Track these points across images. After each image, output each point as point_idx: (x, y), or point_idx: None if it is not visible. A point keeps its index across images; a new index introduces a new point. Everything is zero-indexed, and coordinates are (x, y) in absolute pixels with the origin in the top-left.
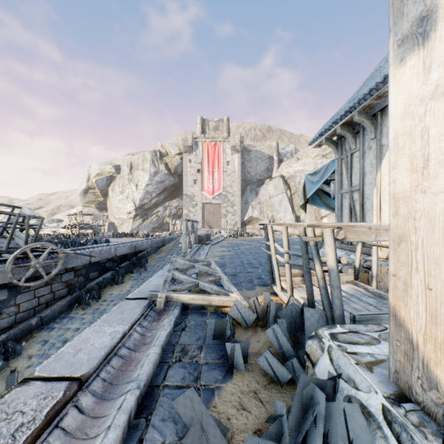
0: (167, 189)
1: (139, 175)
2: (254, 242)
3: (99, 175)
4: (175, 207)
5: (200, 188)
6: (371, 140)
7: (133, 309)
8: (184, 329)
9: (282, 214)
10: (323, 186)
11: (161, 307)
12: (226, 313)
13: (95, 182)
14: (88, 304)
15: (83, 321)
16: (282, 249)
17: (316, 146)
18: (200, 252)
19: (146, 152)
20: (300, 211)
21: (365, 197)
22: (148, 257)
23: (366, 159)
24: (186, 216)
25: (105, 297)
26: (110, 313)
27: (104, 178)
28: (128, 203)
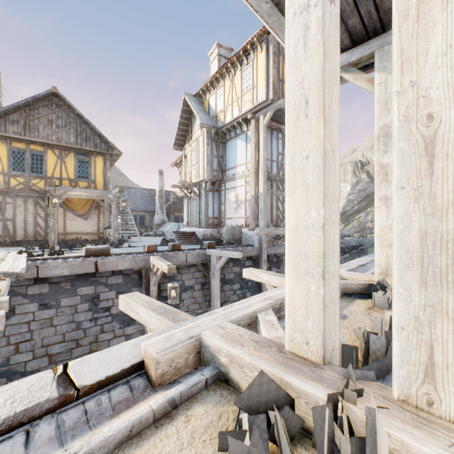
0: (368, 195)
1: (340, 186)
2: None
3: None
4: None
5: None
6: None
7: None
8: None
9: None
10: None
11: None
12: None
13: None
14: None
15: None
16: None
17: None
18: None
19: (346, 165)
20: None
21: None
22: (367, 249)
23: None
24: None
25: None
26: None
27: None
28: None
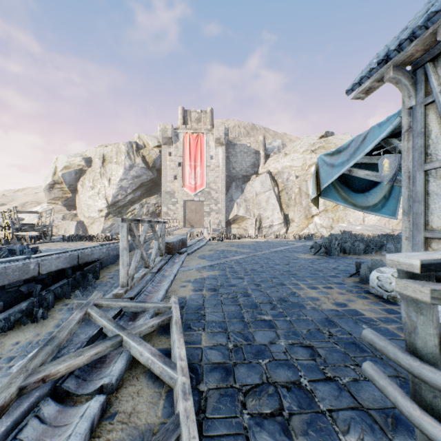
0: (144, 184)
1: (112, 169)
2: (245, 248)
3: (67, 168)
4: (154, 204)
5: (181, 184)
6: None
7: None
8: None
9: (269, 212)
10: (352, 170)
11: None
12: None
13: (61, 176)
14: None
15: None
16: None
17: (361, 94)
18: (165, 273)
19: (120, 143)
20: (289, 209)
21: None
22: (99, 270)
23: None
24: (165, 214)
25: (1, 352)
26: None
27: (72, 172)
28: (99, 200)
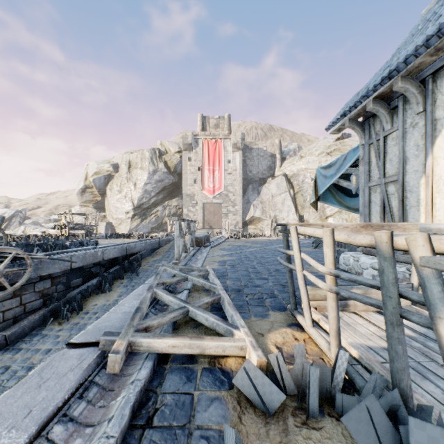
0: (166, 188)
1: (137, 174)
2: (258, 244)
3: (97, 174)
4: (175, 206)
5: (201, 187)
6: (417, 115)
7: (64, 375)
8: (151, 420)
9: (284, 213)
10: (339, 181)
11: (116, 369)
12: (228, 373)
13: (92, 181)
14: (66, 317)
15: (57, 340)
16: (323, 267)
17: (335, 131)
18: (198, 257)
19: (144, 150)
20: (304, 210)
21: (407, 189)
22: (141, 260)
23: (408, 140)
24: (186, 215)
25: (88, 309)
26: (16, 388)
27: (102, 177)
28: (126, 203)
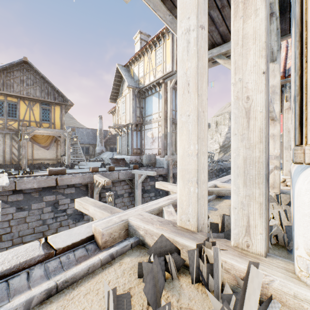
0: None
1: (221, 128)
2: None
3: None
4: None
5: None
6: None
7: None
8: None
9: None
10: None
11: None
12: None
13: None
14: None
15: None
16: None
17: None
18: None
19: (225, 114)
20: None
21: None
22: None
23: None
24: None
25: None
26: None
27: None
28: (215, 144)
